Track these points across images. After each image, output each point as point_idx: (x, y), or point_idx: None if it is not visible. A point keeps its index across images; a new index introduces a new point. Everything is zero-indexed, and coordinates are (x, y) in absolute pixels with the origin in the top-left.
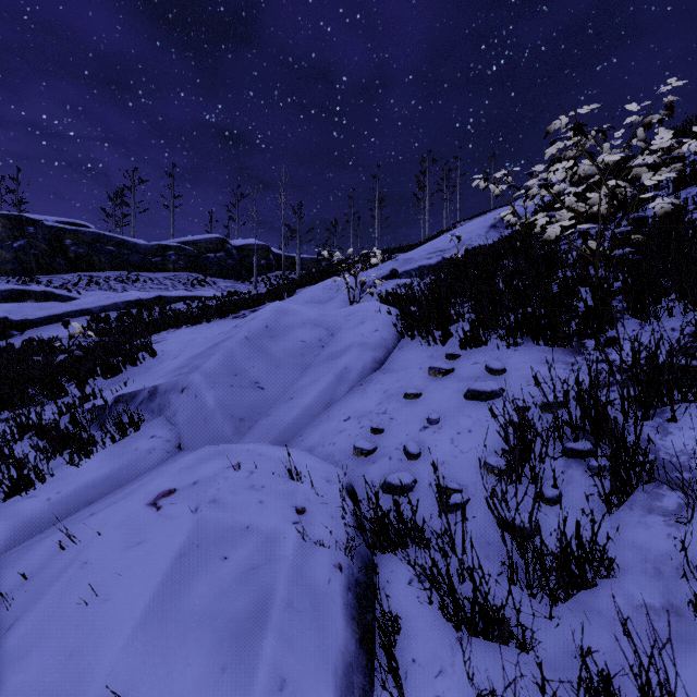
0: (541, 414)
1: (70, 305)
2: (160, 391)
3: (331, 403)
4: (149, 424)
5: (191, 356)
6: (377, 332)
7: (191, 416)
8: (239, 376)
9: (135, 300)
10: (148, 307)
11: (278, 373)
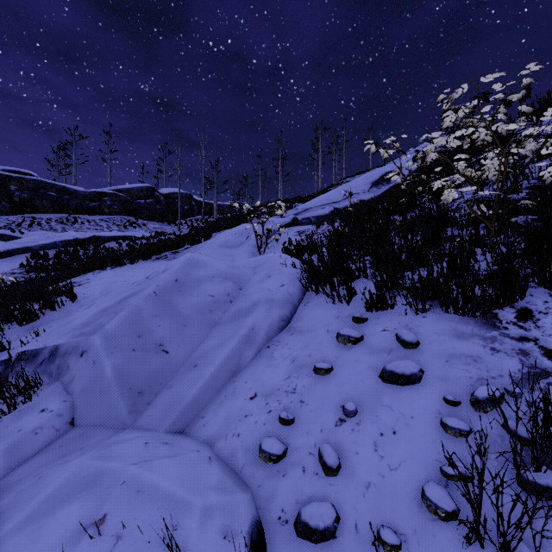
0: (475, 412)
1: (12, 244)
2: (60, 352)
3: (237, 371)
4: (43, 392)
5: (99, 310)
6: (283, 287)
7: (87, 386)
8: (142, 337)
9: (72, 239)
10: (84, 246)
11: (184, 332)
